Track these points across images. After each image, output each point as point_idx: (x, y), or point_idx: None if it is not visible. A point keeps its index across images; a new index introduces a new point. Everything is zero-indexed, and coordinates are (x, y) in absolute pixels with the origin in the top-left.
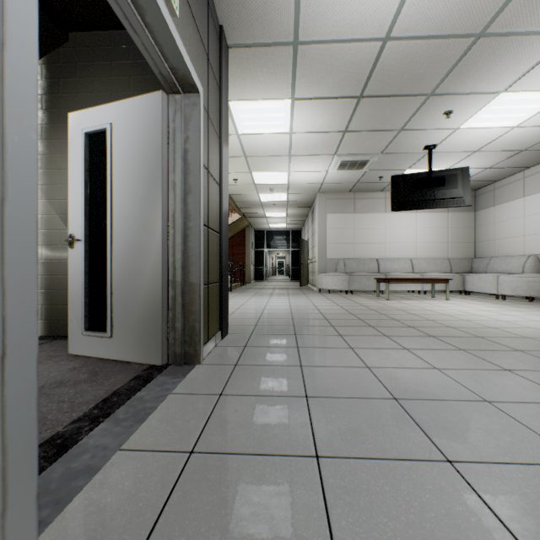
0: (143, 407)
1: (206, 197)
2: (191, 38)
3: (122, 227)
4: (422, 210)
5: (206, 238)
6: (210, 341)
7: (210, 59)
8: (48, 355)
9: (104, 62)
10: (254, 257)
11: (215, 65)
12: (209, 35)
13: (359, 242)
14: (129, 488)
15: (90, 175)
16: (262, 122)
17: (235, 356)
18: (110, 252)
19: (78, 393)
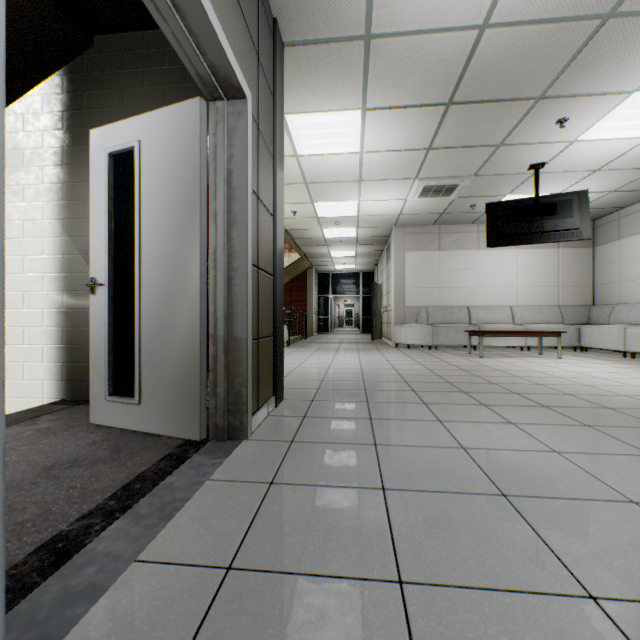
0: (171, 498)
1: (255, 230)
2: (235, 28)
3: (153, 268)
4: (525, 246)
5: (255, 281)
6: (261, 410)
7: (261, 58)
8: (66, 425)
9: (134, 70)
10: (317, 305)
11: (267, 66)
12: (260, 29)
13: (445, 286)
14: (141, 623)
15: (115, 204)
16: (326, 140)
17: (292, 429)
18: (138, 299)
19: (93, 476)
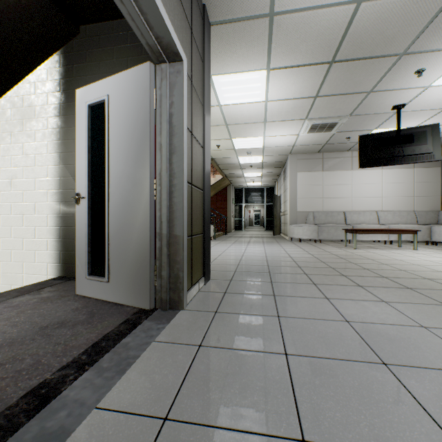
0: (126, 355)
1: (189, 157)
2: (174, 9)
3: (117, 185)
4: (387, 167)
5: (189, 194)
6: (193, 287)
7: (193, 33)
8: (59, 295)
9: (107, 48)
10: (234, 211)
11: (198, 39)
12: (193, 11)
13: (326, 197)
14: None
15: (92, 141)
16: (241, 93)
17: (216, 302)
18: (107, 208)
19: (73, 335)
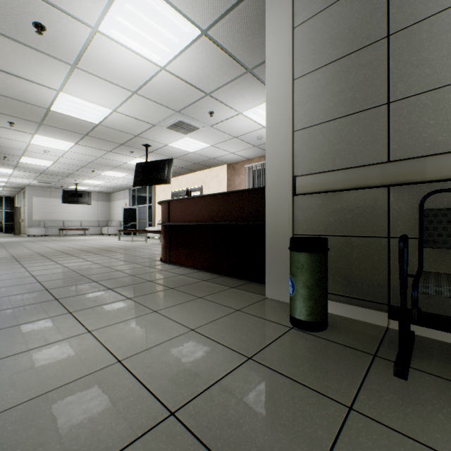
0: None
1: None
2: None
3: None
4: None
5: None
6: None
7: None
8: None
9: None
10: None
11: None
12: None
13: (54, 212)
14: None
15: None
16: None
17: None
18: None
19: None
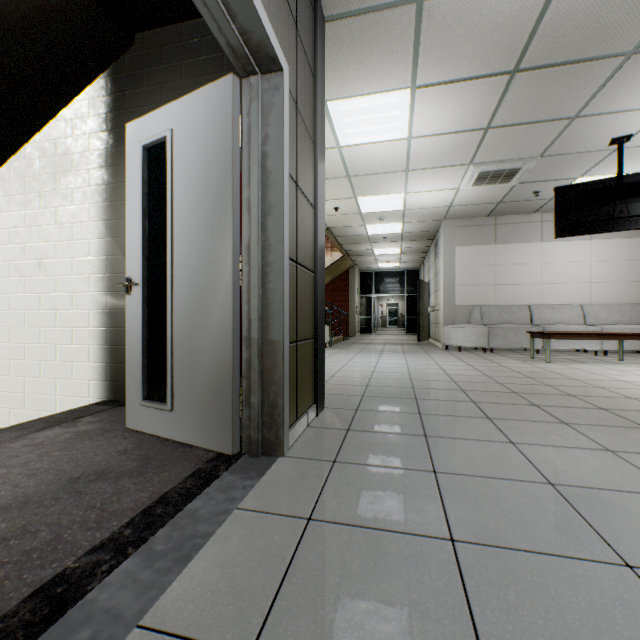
0: (192, 531)
1: (293, 221)
2: None
3: (184, 265)
4: (599, 236)
5: (293, 277)
6: (299, 421)
7: (299, 30)
8: (103, 428)
9: (173, 64)
10: (359, 305)
11: (307, 41)
12: None
13: (501, 283)
14: None
15: (149, 200)
16: (371, 127)
17: (334, 446)
18: (170, 299)
19: (115, 494)
